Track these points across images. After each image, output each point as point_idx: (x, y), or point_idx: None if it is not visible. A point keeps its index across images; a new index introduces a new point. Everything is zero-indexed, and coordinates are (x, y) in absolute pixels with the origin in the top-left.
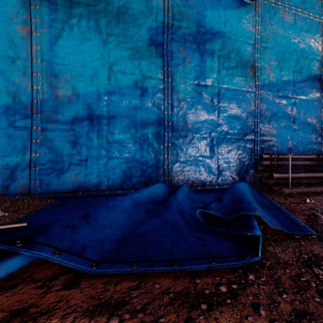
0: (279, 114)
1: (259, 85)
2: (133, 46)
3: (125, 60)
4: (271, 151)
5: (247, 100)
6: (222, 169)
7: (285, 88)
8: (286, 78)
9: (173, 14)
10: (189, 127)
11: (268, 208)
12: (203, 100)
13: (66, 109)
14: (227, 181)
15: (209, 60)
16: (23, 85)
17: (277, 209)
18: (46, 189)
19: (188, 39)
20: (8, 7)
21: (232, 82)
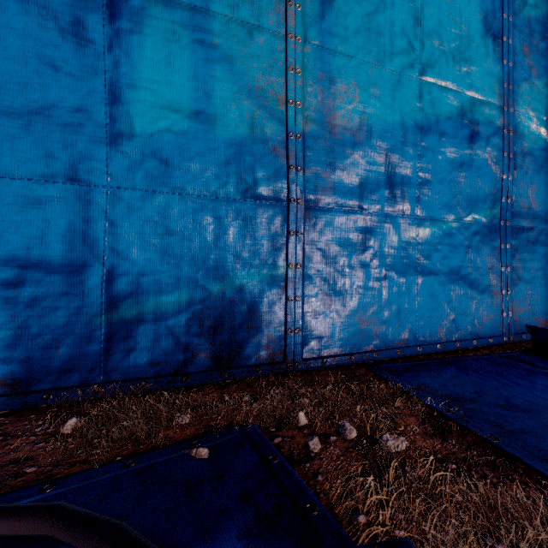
0: None
1: None
2: (458, 31)
3: (446, 60)
4: None
5: None
6: None
7: None
8: None
9: None
10: (538, 211)
11: None
12: None
13: (350, 161)
14: None
15: None
16: (271, 94)
17: None
18: (313, 347)
19: (537, 29)
20: None
21: None
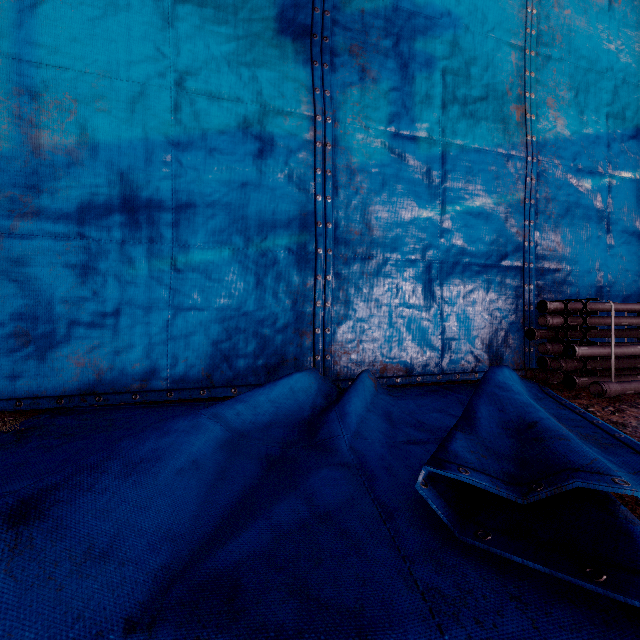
0: (577, 210)
1: (534, 143)
2: (239, 33)
3: (219, 67)
4: (560, 294)
5: (508, 176)
6: (452, 336)
7: (589, 151)
8: (593, 131)
9: None
10: (375, 237)
11: (601, 443)
12: (407, 173)
13: (64, 183)
14: (463, 365)
15: (421, 79)
16: None
17: (627, 447)
18: (6, 388)
19: (373, 24)
20: None
21: (475, 132)
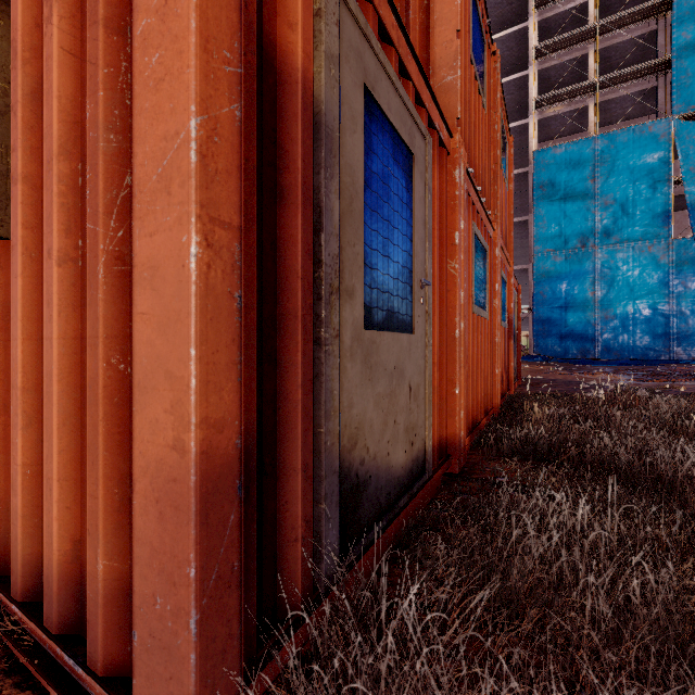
0: None
1: None
2: (648, 288)
3: (643, 296)
4: None
5: None
6: None
7: None
8: None
9: (677, 264)
10: (690, 326)
11: None
12: None
13: (611, 323)
14: None
15: None
16: (592, 315)
17: None
18: (601, 358)
19: (689, 275)
20: (585, 286)
21: None
